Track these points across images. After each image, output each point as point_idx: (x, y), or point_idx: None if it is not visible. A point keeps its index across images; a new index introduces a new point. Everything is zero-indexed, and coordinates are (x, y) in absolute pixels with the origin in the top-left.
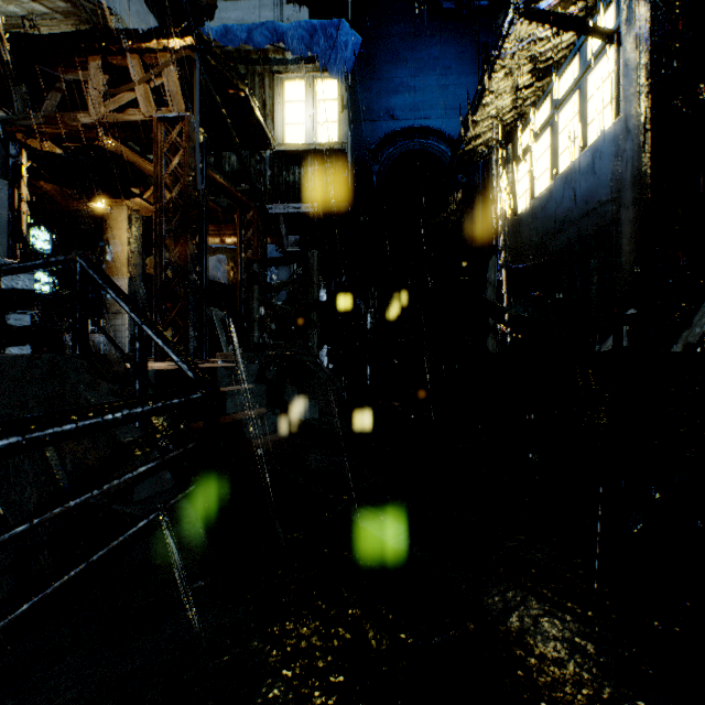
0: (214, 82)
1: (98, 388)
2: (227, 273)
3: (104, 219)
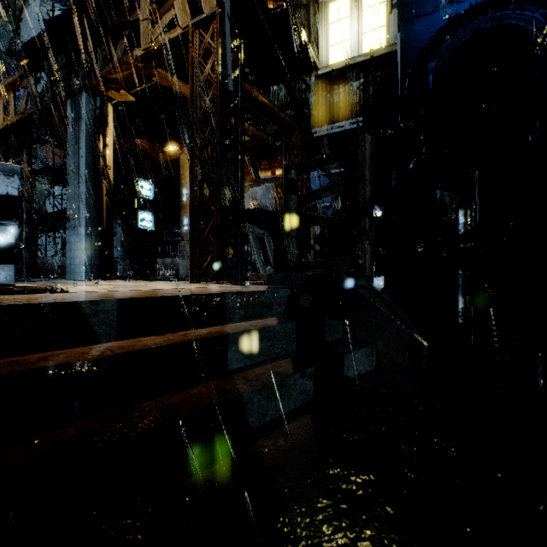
0: None
1: None
2: (275, 199)
3: (180, 164)
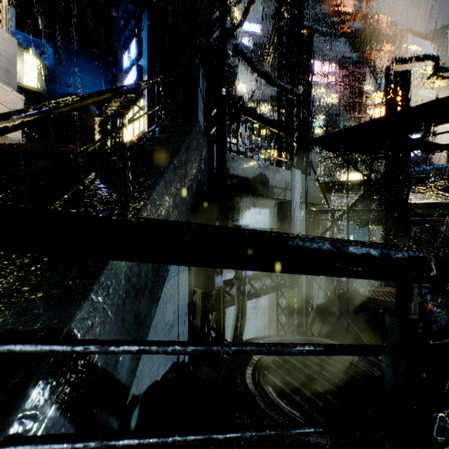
0: None
1: None
2: None
3: None
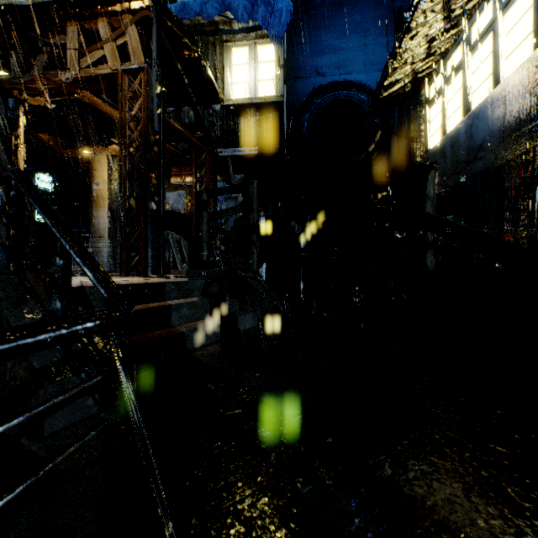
0: (171, 43)
1: (23, 306)
2: (186, 205)
3: (90, 163)
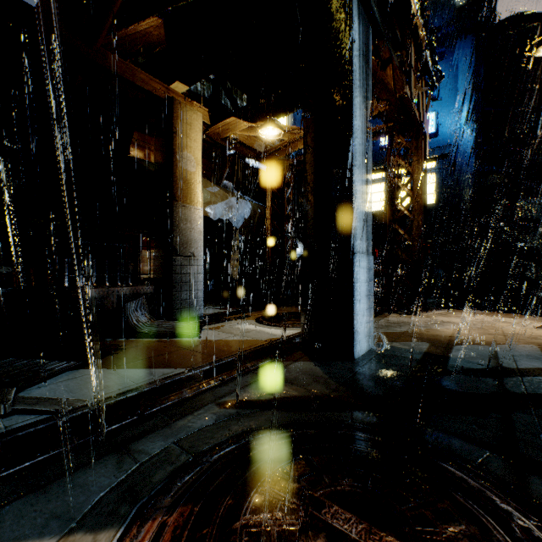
0: None
1: None
2: (246, 218)
3: (173, 115)
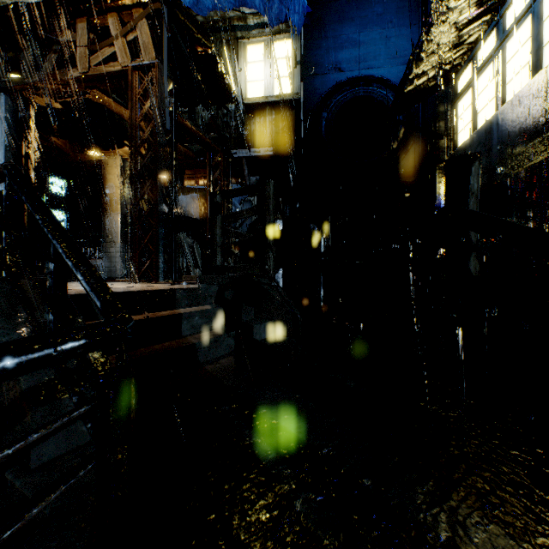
0: (184, 39)
1: (14, 316)
2: (199, 208)
3: (102, 167)
